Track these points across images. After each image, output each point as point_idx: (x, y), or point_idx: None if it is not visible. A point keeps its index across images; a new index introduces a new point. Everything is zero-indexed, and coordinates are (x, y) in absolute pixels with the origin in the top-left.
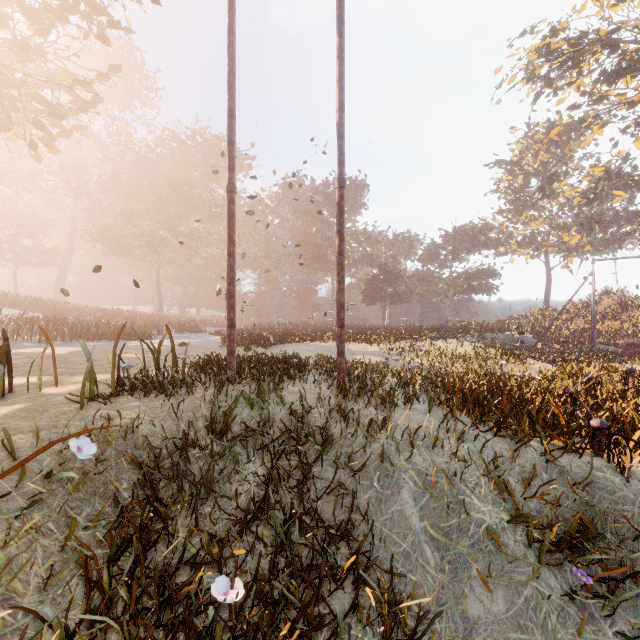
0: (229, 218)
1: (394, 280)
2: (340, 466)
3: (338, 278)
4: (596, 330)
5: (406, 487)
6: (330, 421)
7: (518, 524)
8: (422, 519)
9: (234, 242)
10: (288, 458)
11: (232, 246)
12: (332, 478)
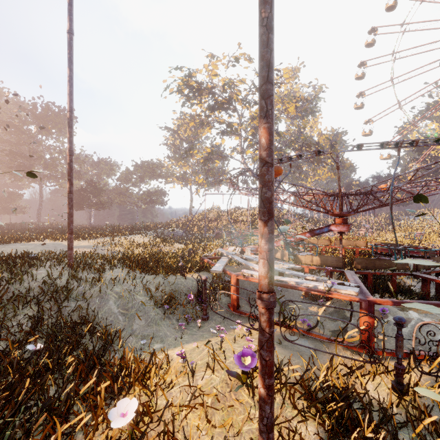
0: None
1: (99, 193)
2: (78, 300)
3: (69, 206)
4: (209, 226)
5: (111, 300)
6: (69, 283)
7: (152, 300)
8: (118, 308)
9: None
10: (46, 304)
11: None
12: (76, 304)
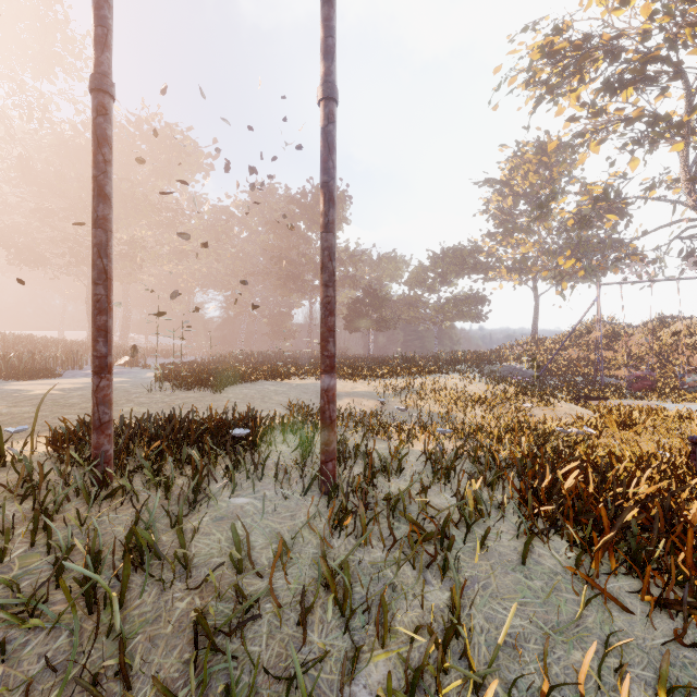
0: (95, 145)
1: (380, 304)
2: None
3: (323, 276)
4: (590, 360)
5: None
6: (307, 627)
7: None
8: None
9: (107, 197)
10: None
11: (102, 204)
12: None
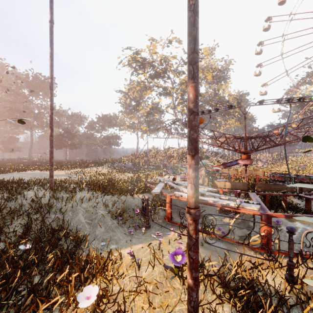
0: None
1: (72, 137)
2: (56, 213)
3: (50, 146)
4: (150, 161)
5: (80, 213)
6: (50, 201)
7: (109, 213)
8: (85, 219)
9: None
10: (33, 216)
11: None
12: (55, 216)
